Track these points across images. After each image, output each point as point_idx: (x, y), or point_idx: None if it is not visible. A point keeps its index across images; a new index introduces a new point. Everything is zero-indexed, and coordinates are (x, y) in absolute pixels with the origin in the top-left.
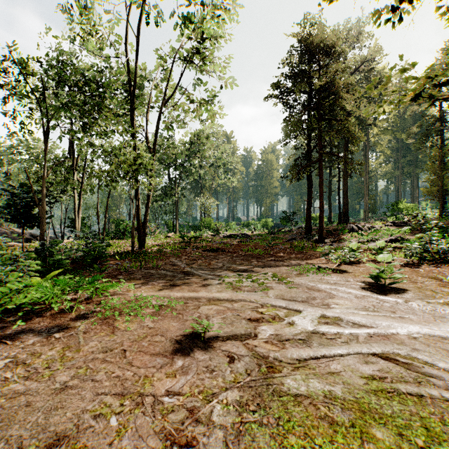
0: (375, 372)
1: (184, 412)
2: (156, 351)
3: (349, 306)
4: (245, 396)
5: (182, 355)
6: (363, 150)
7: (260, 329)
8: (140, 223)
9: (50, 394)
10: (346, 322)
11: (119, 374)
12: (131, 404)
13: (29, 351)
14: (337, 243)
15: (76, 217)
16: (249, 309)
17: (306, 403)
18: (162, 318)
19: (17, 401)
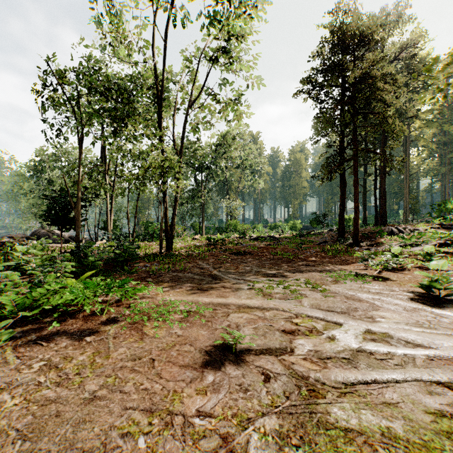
0: (443, 406)
1: (216, 439)
2: (185, 363)
3: (398, 320)
4: (286, 424)
5: (212, 369)
6: (403, 145)
7: (296, 343)
8: (168, 225)
9: (79, 404)
10: (397, 340)
11: (148, 387)
12: (160, 423)
13: (62, 354)
14: (375, 246)
15: (108, 220)
16: (282, 319)
17: (360, 441)
18: (190, 326)
19: (47, 409)
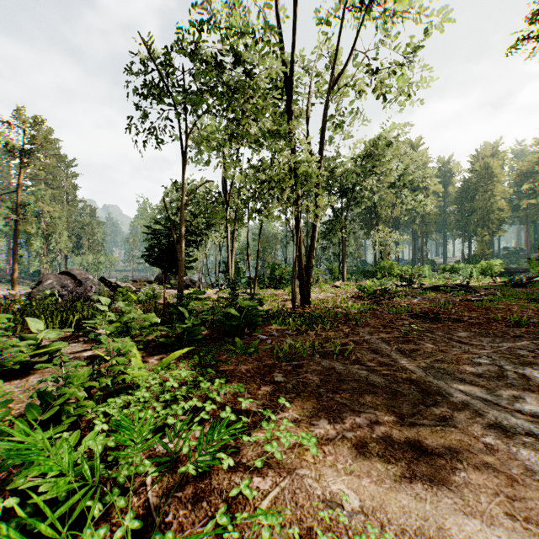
0: None
1: None
2: None
3: None
4: None
5: None
6: None
7: None
8: (303, 268)
9: None
10: None
11: None
12: None
13: None
14: None
15: (229, 261)
16: None
17: None
18: None
19: None
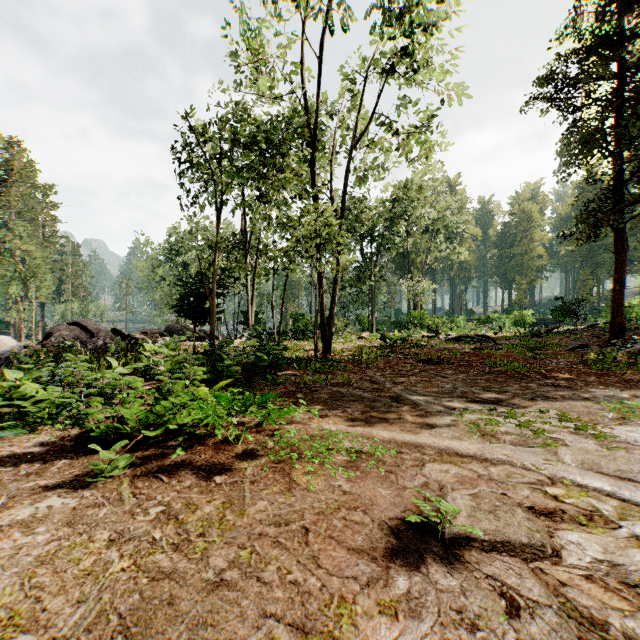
0: None
1: None
2: (356, 544)
3: None
4: None
5: (403, 565)
6: None
7: (563, 539)
8: (325, 318)
9: (200, 590)
10: None
11: (298, 579)
12: None
13: (184, 498)
14: None
15: (249, 311)
16: (524, 485)
17: None
18: (362, 477)
19: (158, 589)
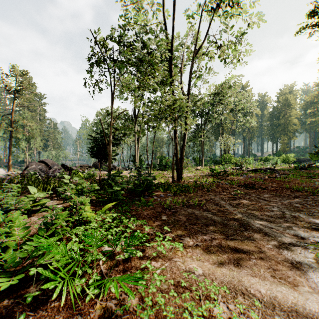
0: None
1: None
2: None
3: None
4: None
5: None
6: None
7: None
8: (178, 159)
9: None
10: None
11: None
12: None
13: None
14: None
15: (135, 155)
16: None
17: None
18: None
19: None
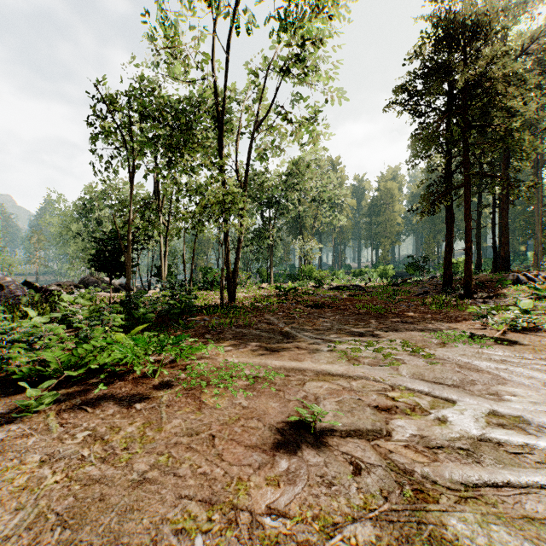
0: None
1: None
2: (251, 442)
3: (536, 399)
4: (385, 536)
5: (285, 452)
6: (532, 167)
7: (394, 424)
8: (230, 272)
9: (127, 487)
10: (535, 427)
11: (206, 471)
12: (221, 520)
13: (108, 423)
14: (494, 299)
15: (162, 265)
16: (374, 392)
17: None
18: (258, 395)
19: (90, 491)
